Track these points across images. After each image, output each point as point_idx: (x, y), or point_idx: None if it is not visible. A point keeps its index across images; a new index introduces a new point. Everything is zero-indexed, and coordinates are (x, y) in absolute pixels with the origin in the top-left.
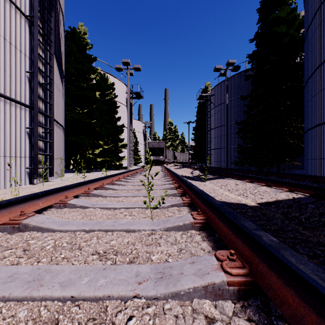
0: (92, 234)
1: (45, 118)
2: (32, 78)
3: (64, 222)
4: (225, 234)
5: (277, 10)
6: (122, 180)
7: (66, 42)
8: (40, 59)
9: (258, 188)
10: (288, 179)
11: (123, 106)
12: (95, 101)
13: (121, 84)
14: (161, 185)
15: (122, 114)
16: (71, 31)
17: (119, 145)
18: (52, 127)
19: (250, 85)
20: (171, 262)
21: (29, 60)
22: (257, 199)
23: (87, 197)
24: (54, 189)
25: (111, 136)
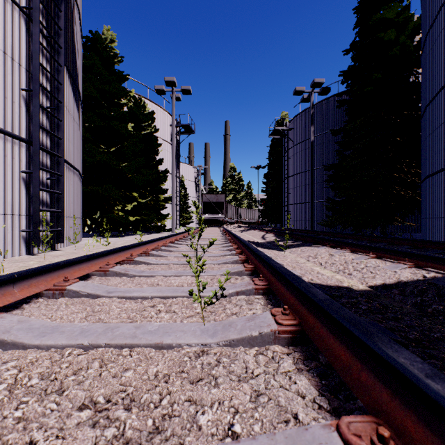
0: (93, 354)
1: (51, 158)
2: (30, 99)
3: (49, 328)
4: (345, 365)
5: (382, 9)
6: (162, 249)
7: (86, 52)
8: (43, 72)
9: (365, 261)
10: (404, 247)
11: (167, 144)
12: (127, 137)
13: (164, 113)
14: (219, 257)
15: (165, 154)
16: (92, 37)
17: (161, 198)
18: (61, 171)
19: (343, 115)
20: (240, 443)
21: (26, 73)
22: (368, 279)
23: (103, 277)
24: (44, 267)
25: (150, 185)
